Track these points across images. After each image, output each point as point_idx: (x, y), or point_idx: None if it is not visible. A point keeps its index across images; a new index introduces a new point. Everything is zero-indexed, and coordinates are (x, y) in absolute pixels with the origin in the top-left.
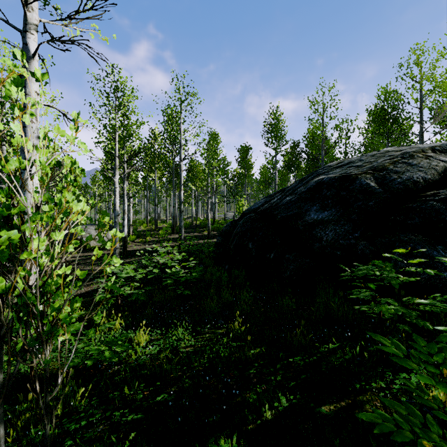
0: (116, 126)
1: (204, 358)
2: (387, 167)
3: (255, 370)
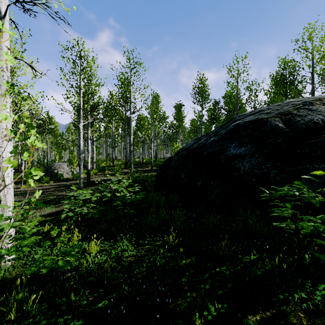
0: (81, 85)
1: (142, 267)
2: (292, 112)
3: (186, 278)
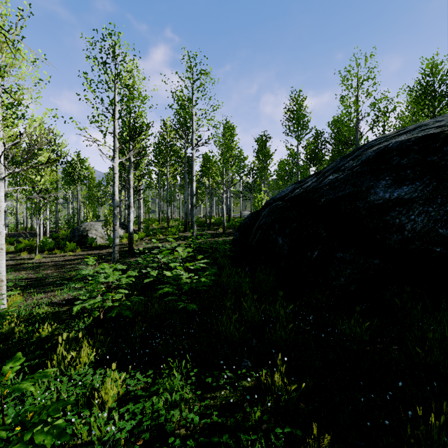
0: (116, 101)
1: None
2: None
3: None
